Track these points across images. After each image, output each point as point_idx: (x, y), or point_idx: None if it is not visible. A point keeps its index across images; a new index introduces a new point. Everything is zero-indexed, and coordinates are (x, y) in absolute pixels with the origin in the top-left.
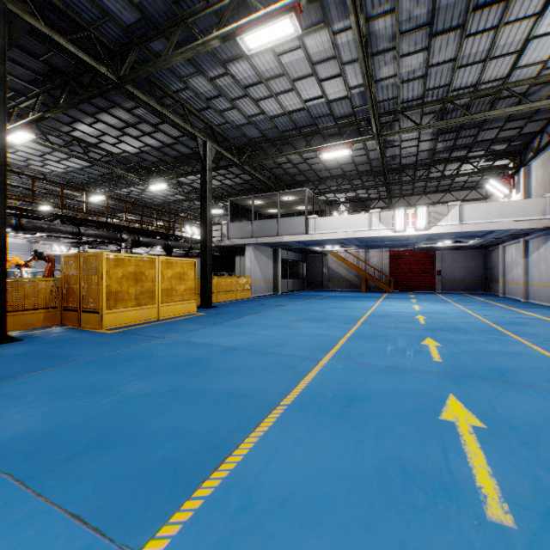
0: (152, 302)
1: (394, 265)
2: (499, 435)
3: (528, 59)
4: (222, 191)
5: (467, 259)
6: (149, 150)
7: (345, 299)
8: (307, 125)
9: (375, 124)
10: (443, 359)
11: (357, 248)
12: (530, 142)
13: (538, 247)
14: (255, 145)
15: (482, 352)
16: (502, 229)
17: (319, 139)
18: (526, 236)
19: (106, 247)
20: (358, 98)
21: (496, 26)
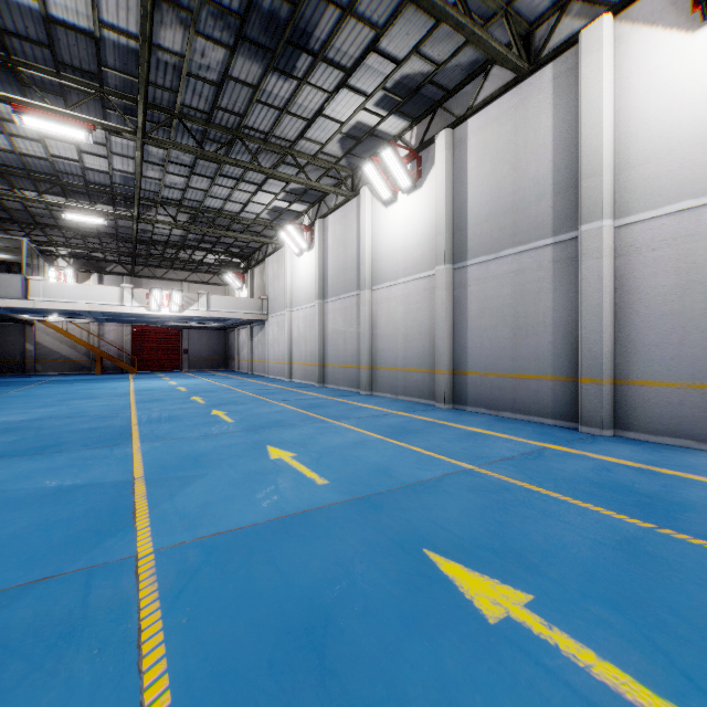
0: None
1: (138, 343)
2: (232, 413)
3: (251, 210)
4: None
5: (211, 338)
6: None
7: (87, 382)
8: (44, 173)
9: (138, 210)
10: (207, 402)
11: (93, 321)
12: (254, 253)
13: (259, 333)
14: None
15: (225, 398)
16: (237, 318)
17: (56, 189)
18: (252, 324)
19: None
20: (120, 178)
21: (232, 187)
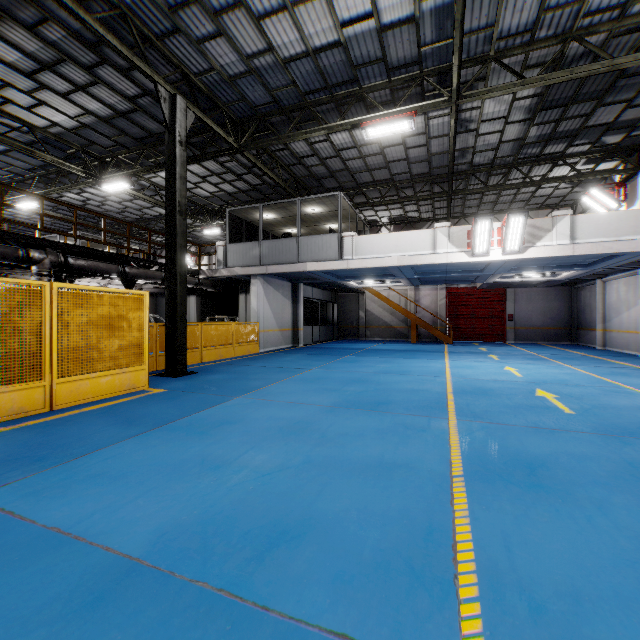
0: (33, 375)
1: (453, 308)
2: None
3: None
4: (220, 202)
5: (547, 299)
6: (93, 124)
7: (396, 355)
8: (343, 82)
9: (459, 68)
10: None
11: (407, 284)
12: None
13: None
14: (262, 118)
15: None
16: (636, 250)
17: (360, 113)
18: None
19: (27, 276)
20: (431, 24)
21: None
